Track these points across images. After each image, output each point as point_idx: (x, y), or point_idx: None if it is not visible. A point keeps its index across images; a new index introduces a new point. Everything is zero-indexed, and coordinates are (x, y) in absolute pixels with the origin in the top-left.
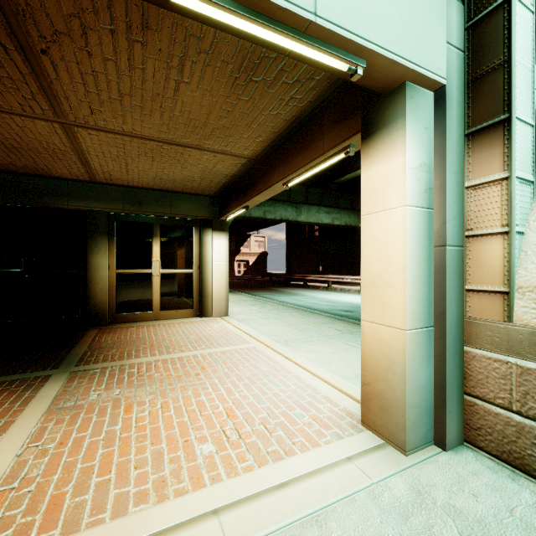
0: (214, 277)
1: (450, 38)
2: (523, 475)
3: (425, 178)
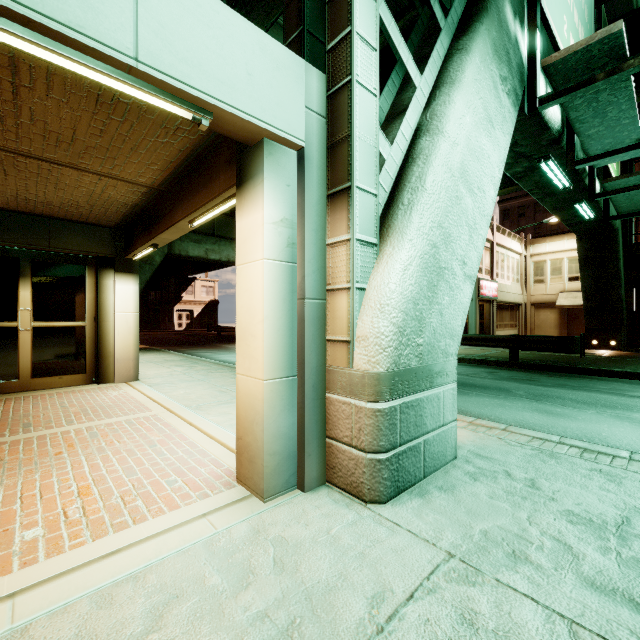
0: (118, 332)
1: (310, 104)
2: (358, 501)
3: (288, 234)
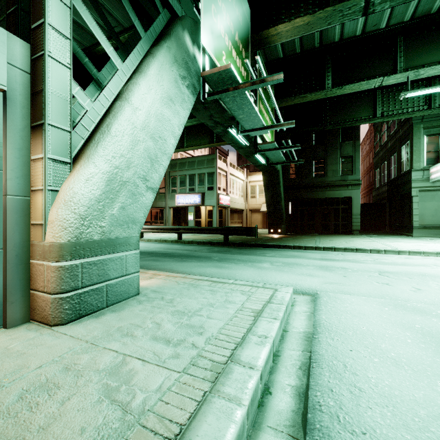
0: None
1: (13, 62)
2: (48, 326)
3: None
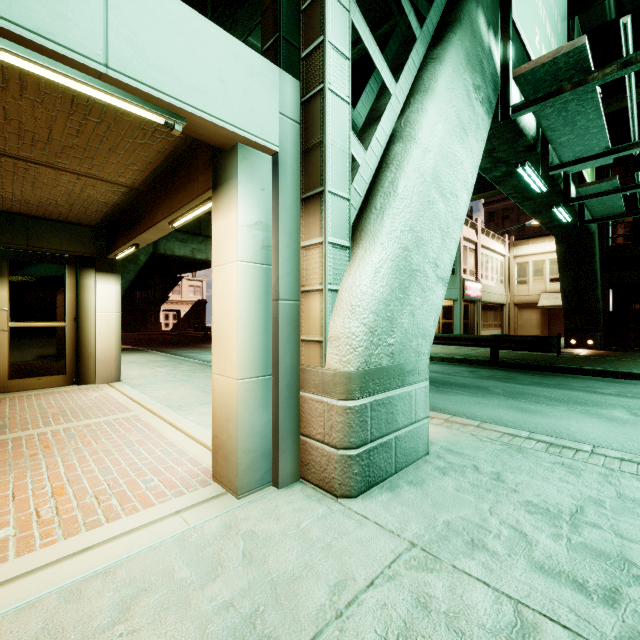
0: (99, 332)
1: (284, 110)
2: (330, 496)
3: (262, 236)
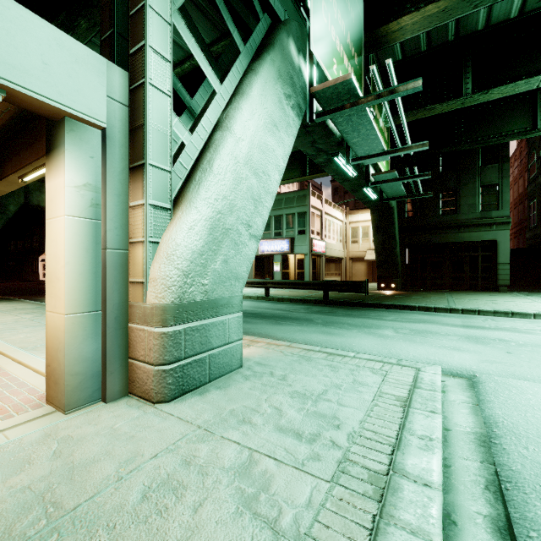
0: None
1: (113, 94)
2: (150, 403)
3: (91, 196)
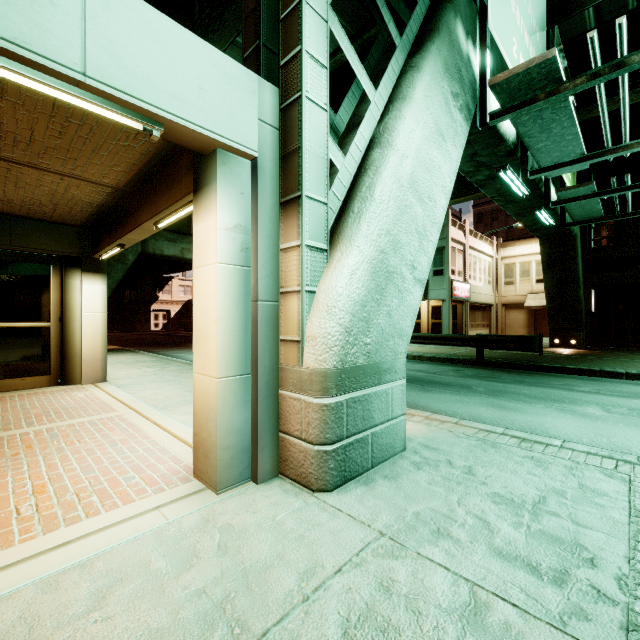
0: (85, 332)
1: (263, 116)
2: (307, 490)
3: (242, 239)
